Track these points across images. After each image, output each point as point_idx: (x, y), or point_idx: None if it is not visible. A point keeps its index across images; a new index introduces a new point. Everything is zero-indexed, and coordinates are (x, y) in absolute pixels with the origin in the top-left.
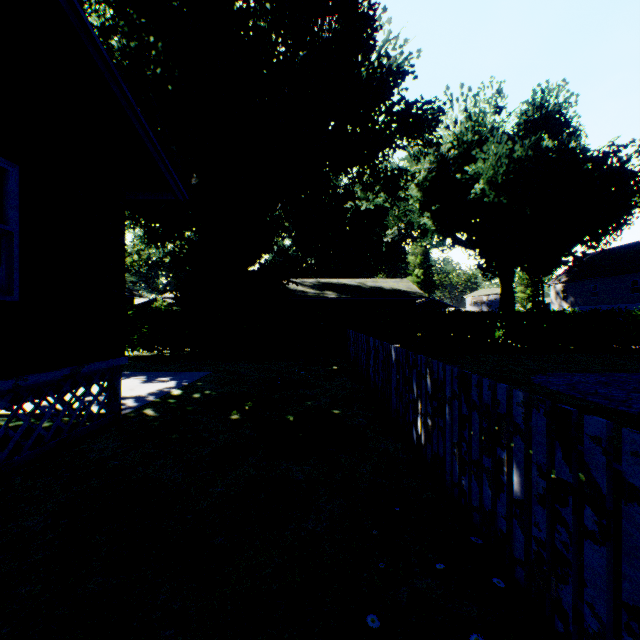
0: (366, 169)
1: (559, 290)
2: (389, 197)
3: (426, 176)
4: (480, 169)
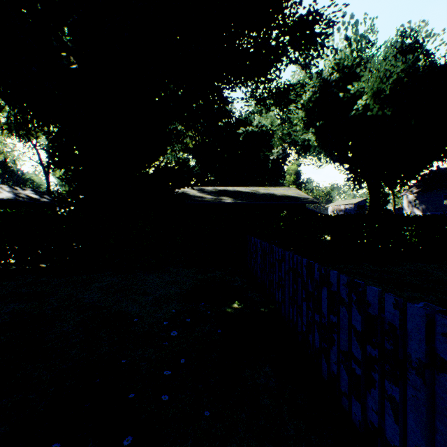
0: (259, 84)
1: (411, 199)
2: (281, 110)
3: (311, 96)
4: (365, 84)
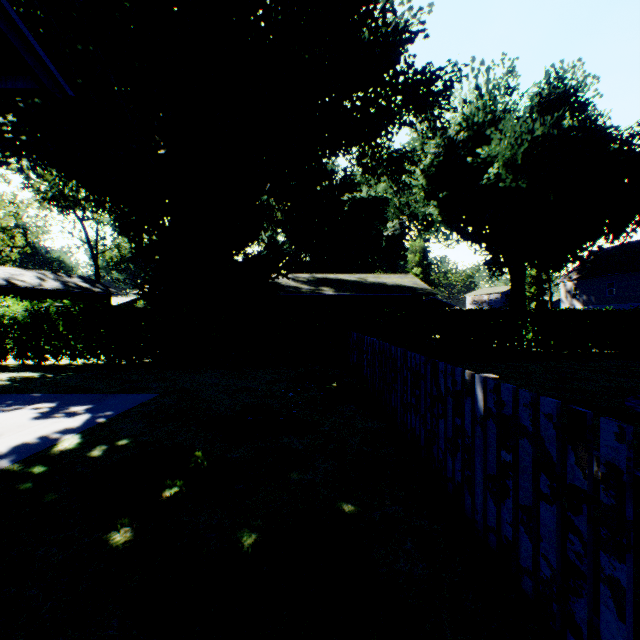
0: (367, 150)
1: (570, 288)
2: (393, 181)
3: (433, 161)
4: (495, 150)
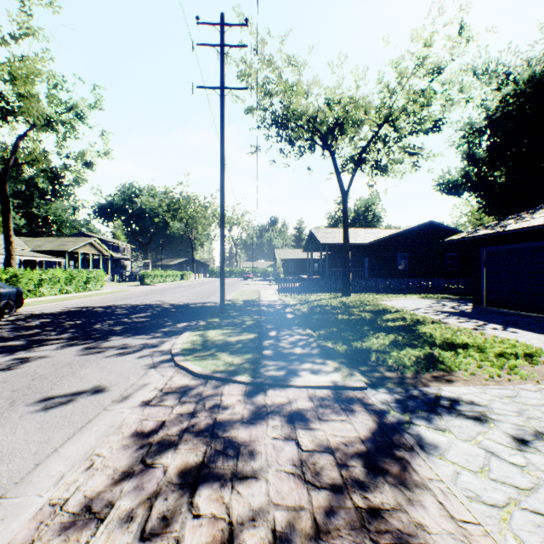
0: None
1: None
2: None
3: None
4: None
